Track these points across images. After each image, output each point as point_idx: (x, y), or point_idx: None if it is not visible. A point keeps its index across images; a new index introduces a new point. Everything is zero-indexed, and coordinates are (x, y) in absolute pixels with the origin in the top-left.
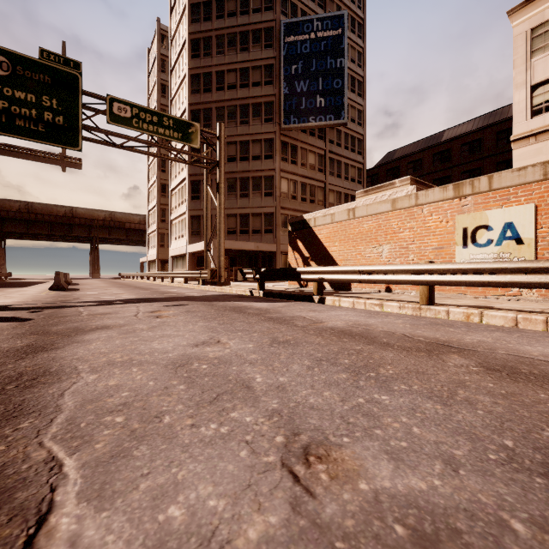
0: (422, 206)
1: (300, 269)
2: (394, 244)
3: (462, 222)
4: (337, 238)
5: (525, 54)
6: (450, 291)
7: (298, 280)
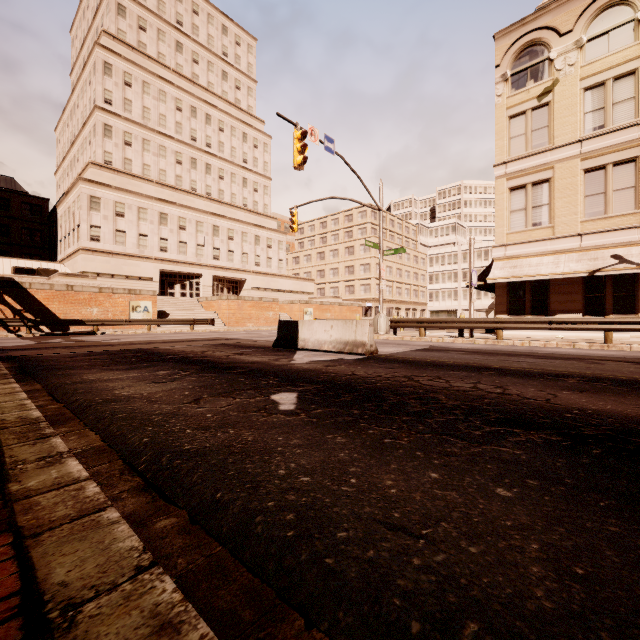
0: (116, 294)
1: (86, 320)
2: (101, 308)
3: (132, 303)
4: (57, 300)
5: (88, 206)
6: (127, 328)
7: (83, 325)
